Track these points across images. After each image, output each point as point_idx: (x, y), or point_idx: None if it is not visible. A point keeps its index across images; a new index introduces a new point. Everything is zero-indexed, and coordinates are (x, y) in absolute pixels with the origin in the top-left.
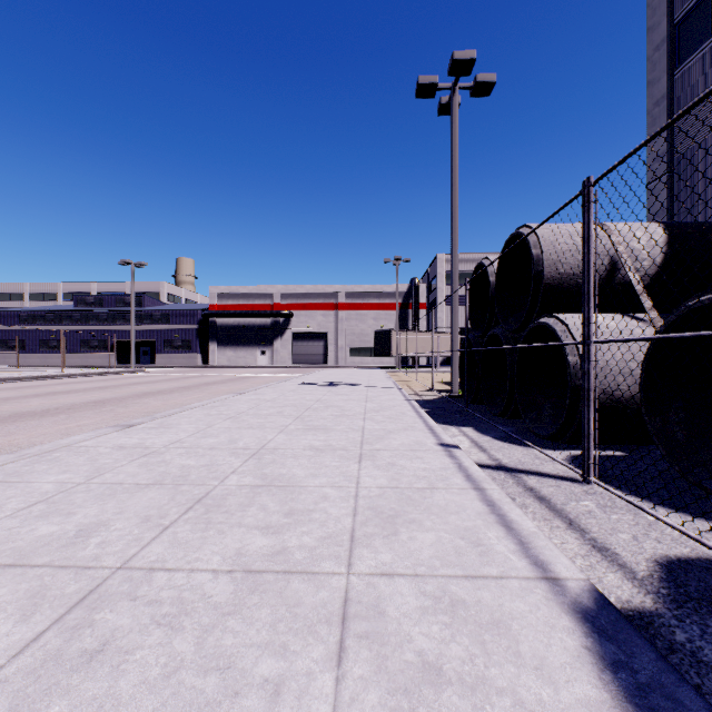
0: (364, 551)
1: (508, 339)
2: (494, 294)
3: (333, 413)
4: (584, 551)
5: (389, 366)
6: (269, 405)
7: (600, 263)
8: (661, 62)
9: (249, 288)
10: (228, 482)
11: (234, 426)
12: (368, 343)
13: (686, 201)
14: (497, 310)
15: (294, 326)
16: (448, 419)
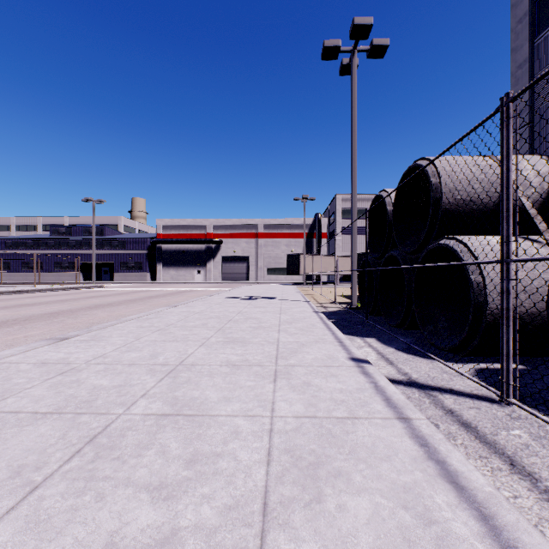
0: (280, 537)
1: (405, 260)
2: (392, 220)
3: (251, 325)
4: (548, 512)
5: (298, 282)
6: (196, 317)
7: (493, 190)
8: (523, 32)
9: (188, 221)
10: (134, 409)
11: (160, 339)
12: (282, 264)
13: (545, 146)
14: (395, 235)
15: (223, 251)
16: (353, 330)
